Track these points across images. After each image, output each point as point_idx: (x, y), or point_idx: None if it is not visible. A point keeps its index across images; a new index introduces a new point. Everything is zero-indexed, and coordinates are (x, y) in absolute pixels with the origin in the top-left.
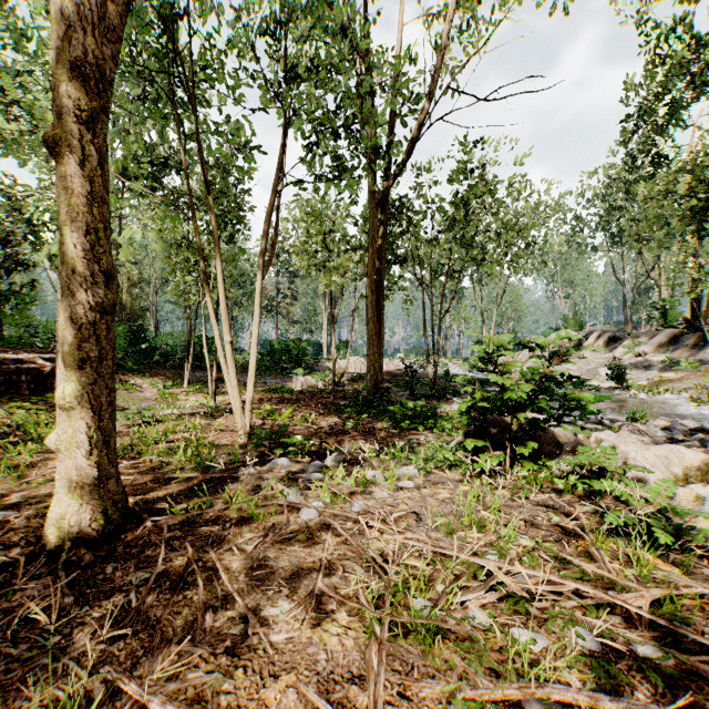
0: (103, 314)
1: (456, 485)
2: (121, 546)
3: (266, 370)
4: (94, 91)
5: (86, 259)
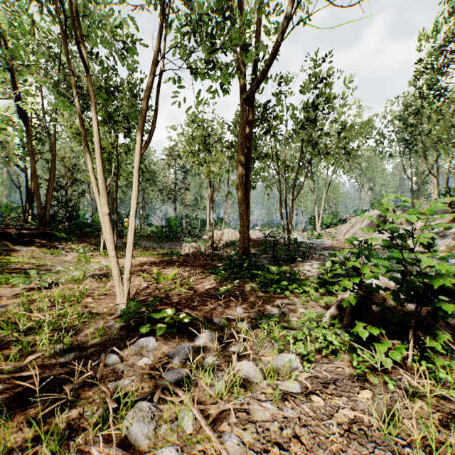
0: None
1: (353, 388)
2: None
3: (165, 238)
4: None
5: None
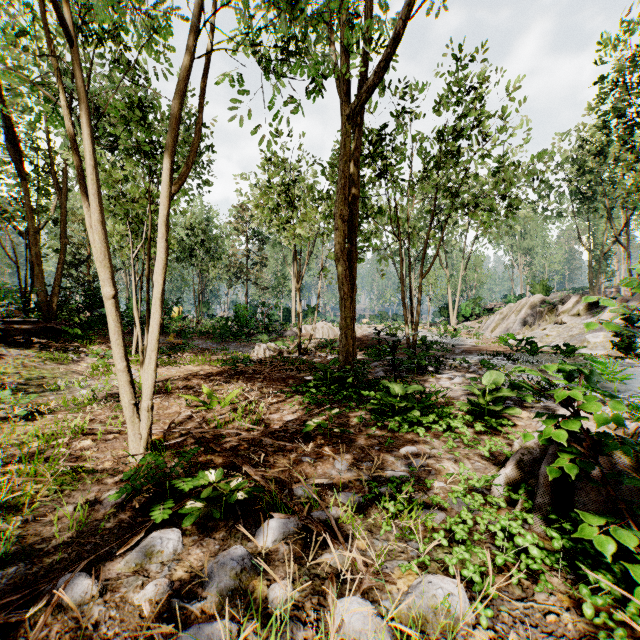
0: None
1: None
2: None
3: (231, 336)
4: None
5: None
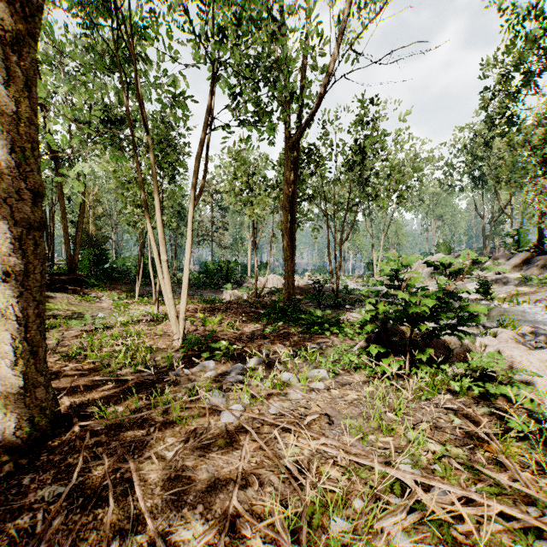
0: (30, 229)
1: (362, 386)
2: (45, 453)
3: (202, 285)
4: (19, 14)
5: (11, 176)
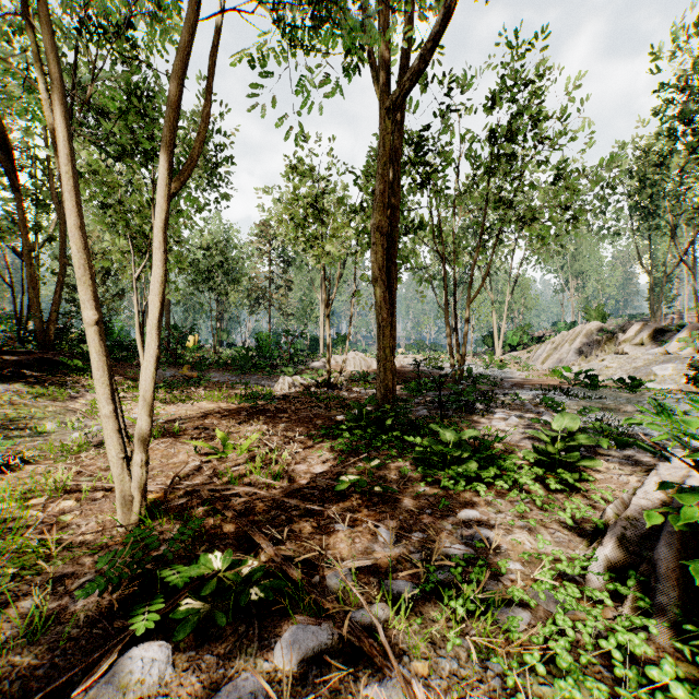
0: None
1: None
2: None
3: (252, 367)
4: None
5: None
